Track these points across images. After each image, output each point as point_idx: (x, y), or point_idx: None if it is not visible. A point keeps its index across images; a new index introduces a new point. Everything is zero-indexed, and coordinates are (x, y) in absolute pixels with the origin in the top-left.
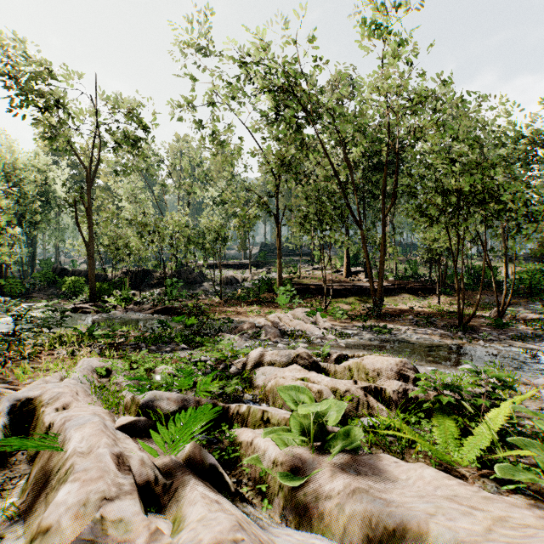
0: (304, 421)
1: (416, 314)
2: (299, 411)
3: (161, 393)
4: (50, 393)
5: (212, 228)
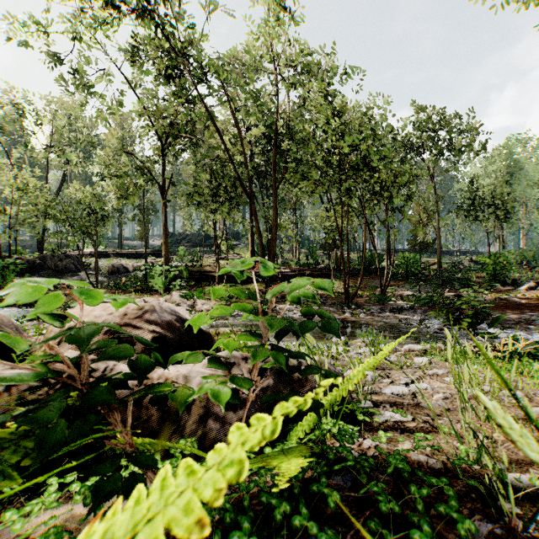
0: None
1: None
2: None
3: None
4: None
5: (81, 199)
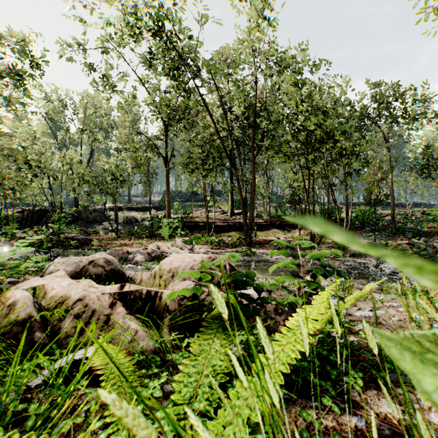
0: None
1: None
2: None
3: None
4: None
5: (107, 169)
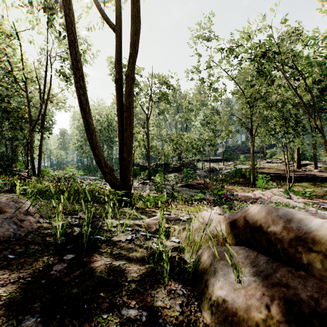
0: None
1: None
2: None
3: None
4: None
5: (205, 139)
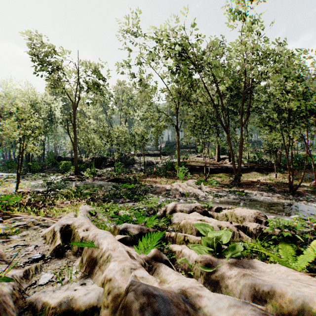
0: (209, 241)
1: (262, 184)
2: (210, 235)
3: (130, 225)
4: (78, 222)
5: (139, 133)
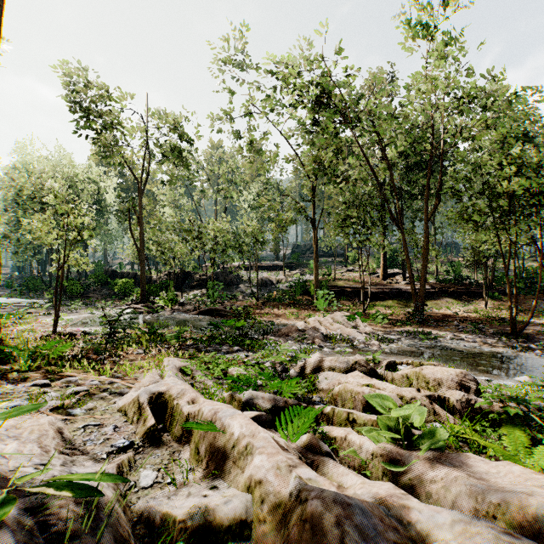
0: (392, 423)
1: (462, 319)
2: (397, 415)
3: (256, 393)
4: (176, 389)
5: (249, 232)
